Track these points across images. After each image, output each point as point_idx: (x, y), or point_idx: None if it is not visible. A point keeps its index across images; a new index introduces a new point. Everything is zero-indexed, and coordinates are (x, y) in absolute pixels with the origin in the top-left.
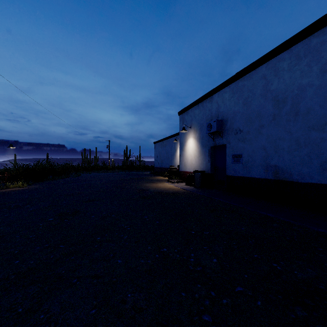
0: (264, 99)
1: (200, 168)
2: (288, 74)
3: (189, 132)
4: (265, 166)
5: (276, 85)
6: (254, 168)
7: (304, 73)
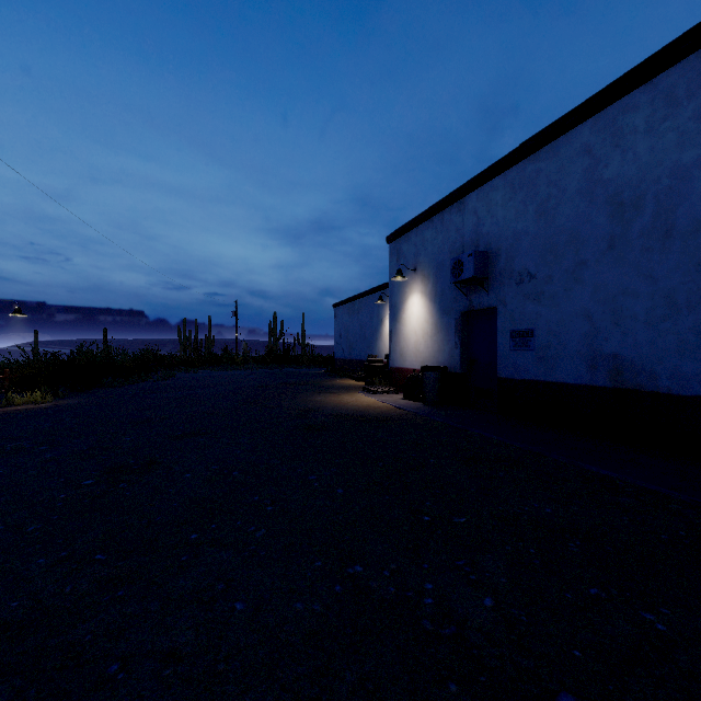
0: (587, 201)
1: (437, 361)
2: (646, 141)
3: (412, 280)
4: (590, 357)
5: (617, 167)
6: (562, 362)
7: (686, 137)
